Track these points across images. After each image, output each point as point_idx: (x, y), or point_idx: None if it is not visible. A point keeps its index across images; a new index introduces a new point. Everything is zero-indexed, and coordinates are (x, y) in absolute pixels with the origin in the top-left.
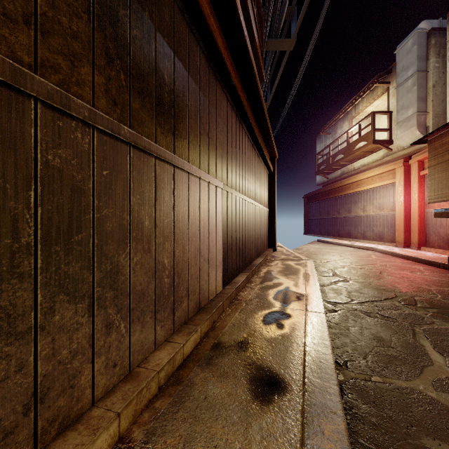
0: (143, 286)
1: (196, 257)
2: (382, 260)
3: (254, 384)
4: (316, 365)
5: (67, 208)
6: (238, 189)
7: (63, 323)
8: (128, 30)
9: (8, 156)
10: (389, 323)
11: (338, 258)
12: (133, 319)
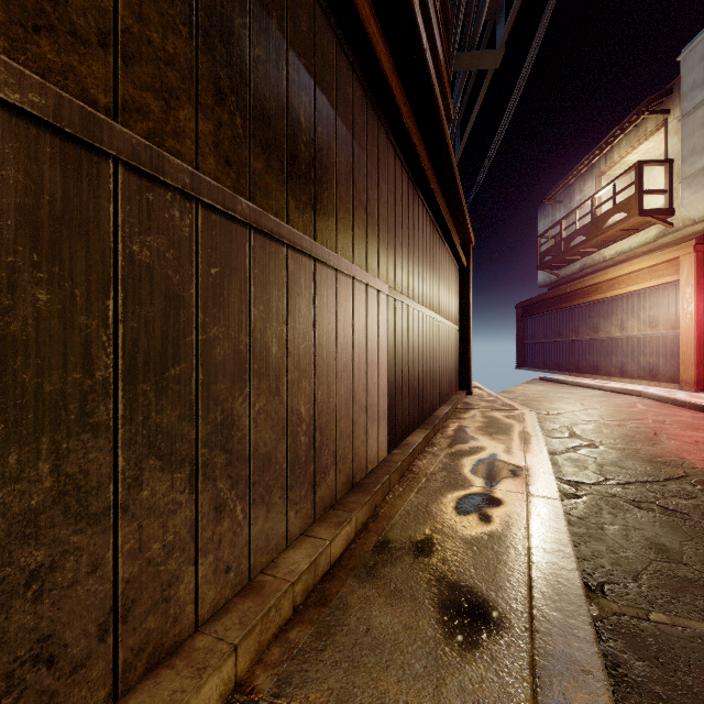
0: (269, 448)
1: (347, 404)
2: (656, 413)
3: (446, 613)
4: (550, 588)
5: (160, 325)
6: (411, 294)
7: (154, 502)
8: (247, 49)
9: (77, 247)
10: (675, 522)
11: (577, 408)
12: (255, 499)
